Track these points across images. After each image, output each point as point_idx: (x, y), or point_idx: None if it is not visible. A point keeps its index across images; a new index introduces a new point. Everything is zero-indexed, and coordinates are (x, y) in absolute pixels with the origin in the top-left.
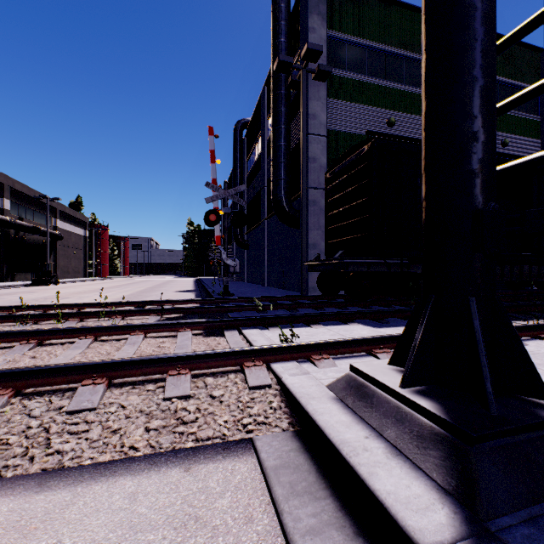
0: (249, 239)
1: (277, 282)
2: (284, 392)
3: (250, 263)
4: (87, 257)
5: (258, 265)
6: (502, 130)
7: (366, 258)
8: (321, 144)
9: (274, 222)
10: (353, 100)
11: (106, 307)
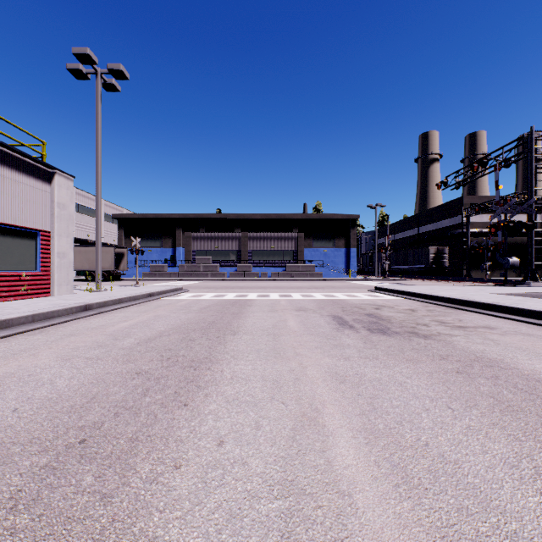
0: None
1: None
2: None
3: None
4: None
5: None
6: None
7: None
8: None
9: None
10: None
11: None
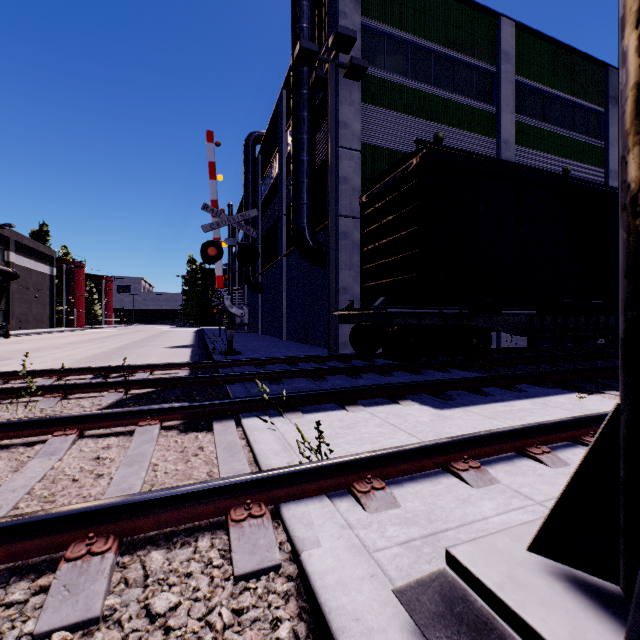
0: (264, 280)
1: (298, 335)
2: (305, 588)
3: (265, 310)
4: (54, 301)
5: (275, 313)
6: (564, 155)
7: (416, 307)
8: (354, 160)
9: (294, 259)
10: (393, 108)
11: (49, 376)
